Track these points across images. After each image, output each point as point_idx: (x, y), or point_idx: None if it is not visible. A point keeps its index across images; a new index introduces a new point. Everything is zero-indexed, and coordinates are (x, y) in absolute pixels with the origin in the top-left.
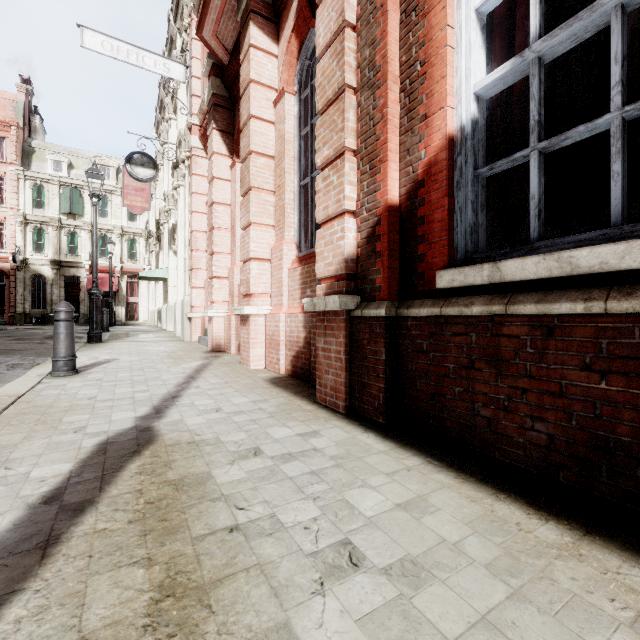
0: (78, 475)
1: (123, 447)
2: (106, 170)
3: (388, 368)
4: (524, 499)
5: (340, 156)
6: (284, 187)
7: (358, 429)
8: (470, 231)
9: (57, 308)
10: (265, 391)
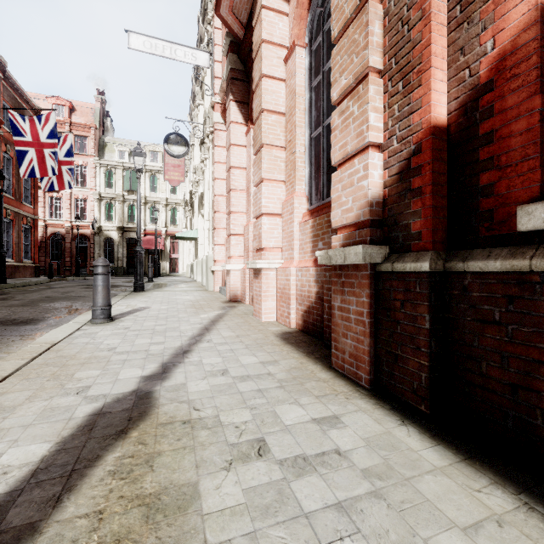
0: (46, 467)
1: (112, 422)
2: (155, 155)
3: (433, 340)
4: None
5: (362, 81)
6: (295, 141)
7: (391, 417)
8: None
9: (95, 263)
10: (275, 349)
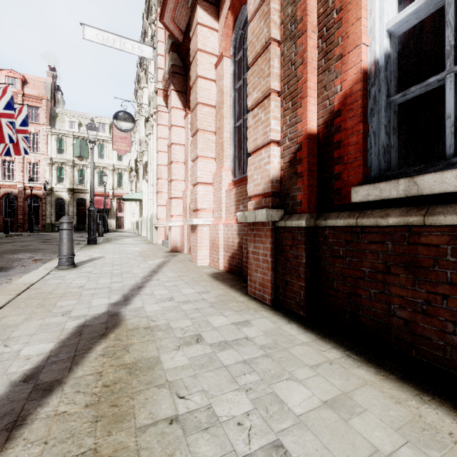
0: (56, 355)
1: (95, 330)
2: (103, 126)
3: (308, 270)
4: (450, 403)
5: (267, 97)
6: (223, 128)
7: (282, 320)
8: (383, 151)
9: (61, 220)
10: (208, 284)
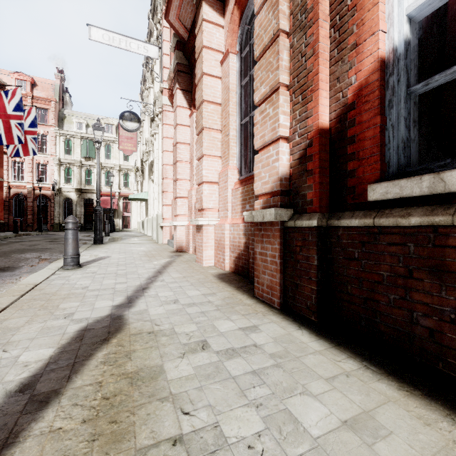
0: (55, 361)
1: (97, 334)
2: (110, 127)
3: (320, 272)
4: None
5: (275, 91)
6: (228, 126)
7: (292, 325)
8: (403, 146)
9: (66, 220)
10: (213, 285)
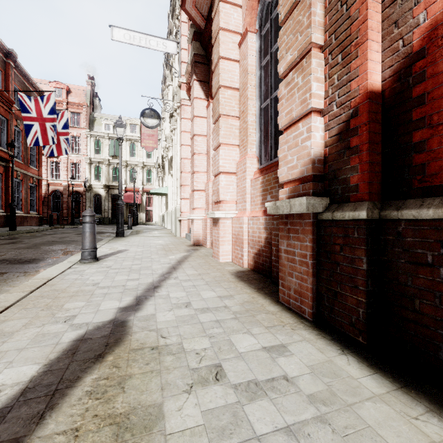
0: (33, 387)
1: (92, 347)
2: (134, 127)
3: (370, 280)
4: None
5: (305, 56)
6: (247, 111)
7: (332, 347)
8: None
9: (84, 214)
10: (231, 285)
